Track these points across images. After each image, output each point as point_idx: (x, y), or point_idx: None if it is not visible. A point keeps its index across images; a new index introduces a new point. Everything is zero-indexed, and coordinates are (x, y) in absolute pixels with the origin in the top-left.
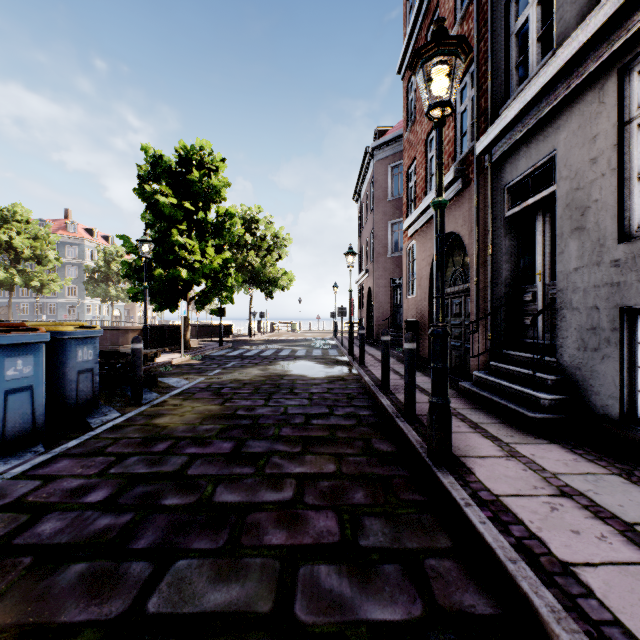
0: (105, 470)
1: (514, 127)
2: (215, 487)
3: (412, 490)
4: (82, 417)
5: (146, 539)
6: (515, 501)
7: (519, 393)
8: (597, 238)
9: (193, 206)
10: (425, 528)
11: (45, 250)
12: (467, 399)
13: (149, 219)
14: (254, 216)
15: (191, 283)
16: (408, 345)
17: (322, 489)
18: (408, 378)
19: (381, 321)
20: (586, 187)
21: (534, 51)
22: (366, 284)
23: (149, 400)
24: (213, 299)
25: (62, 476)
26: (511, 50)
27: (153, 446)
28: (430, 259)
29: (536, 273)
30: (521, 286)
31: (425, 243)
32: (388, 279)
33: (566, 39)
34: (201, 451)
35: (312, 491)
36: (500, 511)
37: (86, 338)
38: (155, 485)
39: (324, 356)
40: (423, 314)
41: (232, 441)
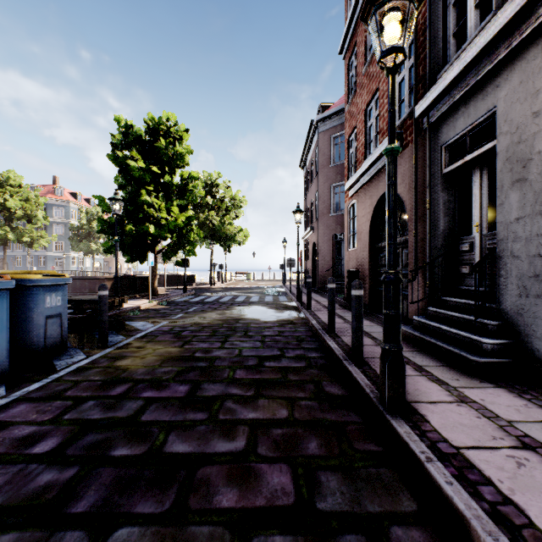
0: (60, 416)
1: (452, 89)
2: (167, 435)
3: (366, 439)
4: (49, 359)
5: (87, 500)
6: (477, 455)
7: (460, 337)
8: (540, 188)
9: (160, 170)
10: (385, 486)
11: (35, 210)
12: (408, 342)
13: (121, 181)
14: (214, 181)
15: (158, 238)
16: (355, 292)
17: (275, 438)
18: (355, 323)
19: (324, 271)
20: (528, 140)
21: (472, 17)
22: (311, 239)
23: (115, 342)
24: (178, 252)
25: (15, 422)
26: (448, 19)
27: (111, 389)
28: (369, 215)
29: (474, 225)
30: (458, 237)
31: (365, 201)
32: (330, 235)
33: (506, 0)
34: (157, 395)
35: (265, 440)
36: (464, 467)
37: (54, 285)
38: (107, 433)
39: (275, 302)
40: (363, 264)
41: (188, 384)
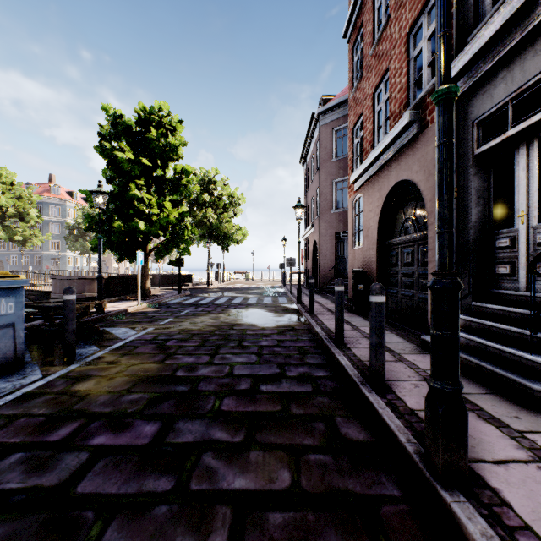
0: None
1: (490, 49)
2: (104, 528)
3: (416, 537)
4: None
5: None
6: None
7: (507, 355)
8: None
9: (151, 163)
10: None
11: (27, 208)
12: None
13: (110, 175)
14: (212, 178)
15: (149, 235)
16: (375, 298)
17: (272, 534)
18: (375, 338)
19: (326, 271)
20: None
21: None
22: (312, 238)
23: (84, 356)
24: (172, 251)
25: None
26: None
27: (53, 431)
28: (378, 209)
29: (518, 214)
30: (493, 231)
31: (373, 194)
32: (332, 233)
33: None
34: (112, 441)
35: (256, 540)
36: None
37: (4, 289)
38: (12, 522)
39: (274, 304)
40: (370, 264)
41: (158, 421)
